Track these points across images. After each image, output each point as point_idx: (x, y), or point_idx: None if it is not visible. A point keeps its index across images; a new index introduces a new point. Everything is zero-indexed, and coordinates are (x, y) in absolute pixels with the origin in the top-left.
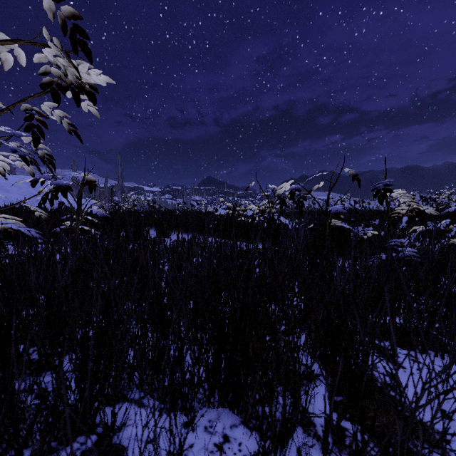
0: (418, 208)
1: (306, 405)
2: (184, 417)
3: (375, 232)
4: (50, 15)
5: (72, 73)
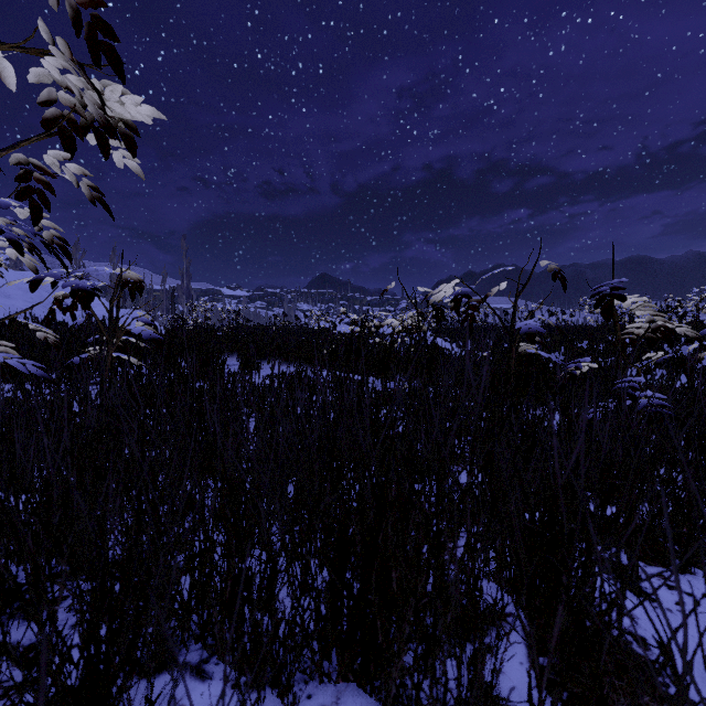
0: (667, 326)
1: (492, 680)
2: (278, 699)
3: (593, 365)
4: (52, 0)
5: (92, 100)
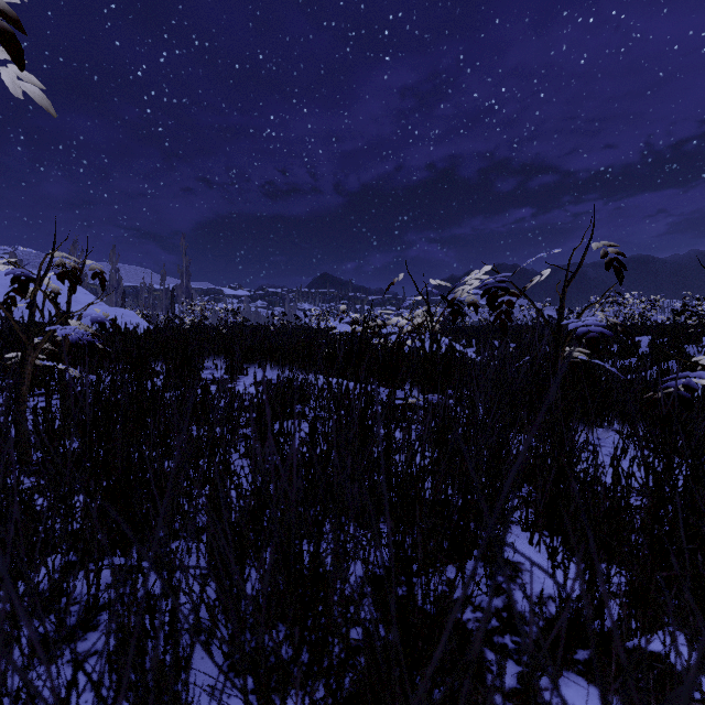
0: None
1: None
2: None
3: (701, 381)
4: None
5: None
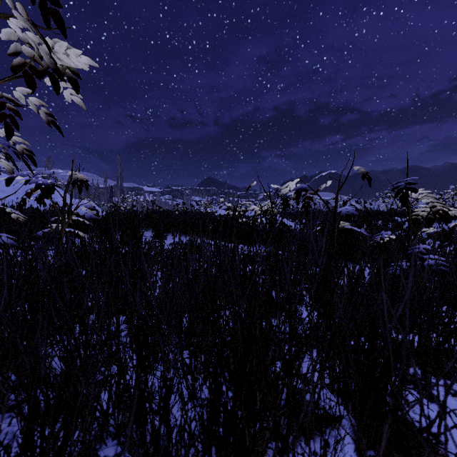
0: (443, 210)
1: None
2: None
3: (392, 236)
4: None
5: (45, 51)
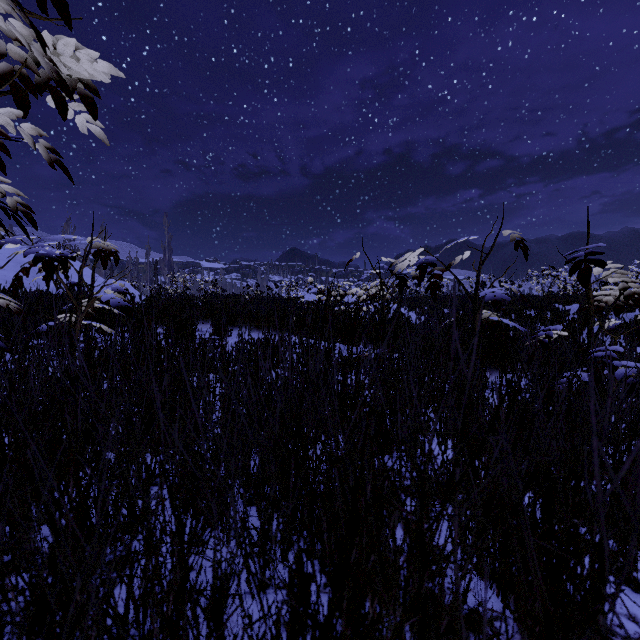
0: None
1: None
2: None
3: (562, 333)
4: None
5: (40, 50)
